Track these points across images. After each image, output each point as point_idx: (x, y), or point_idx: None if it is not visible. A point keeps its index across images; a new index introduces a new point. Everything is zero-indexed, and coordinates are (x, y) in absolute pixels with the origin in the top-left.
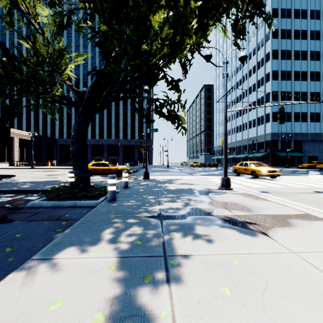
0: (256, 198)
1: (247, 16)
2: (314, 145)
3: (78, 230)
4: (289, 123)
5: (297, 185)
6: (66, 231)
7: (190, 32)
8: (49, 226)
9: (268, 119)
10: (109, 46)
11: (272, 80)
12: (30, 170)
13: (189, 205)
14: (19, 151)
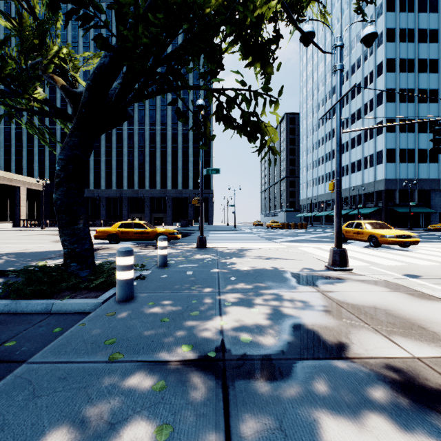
0: (417, 294)
1: None
2: None
3: None
4: (411, 165)
5: None
6: None
7: None
8: None
9: (380, 159)
10: None
11: (387, 102)
12: (36, 233)
13: (285, 315)
14: (27, 206)
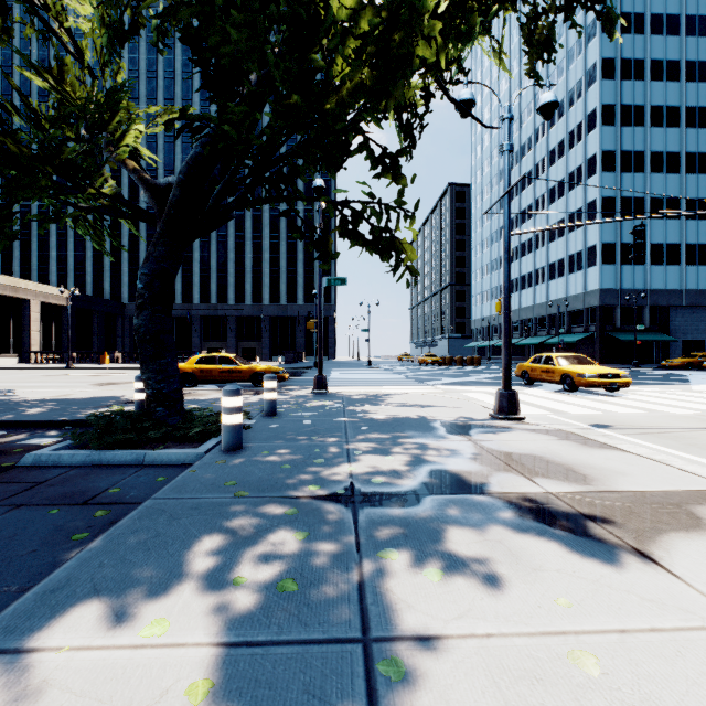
0: (589, 442)
1: (559, 8)
2: (695, 316)
3: (128, 540)
4: (640, 268)
5: (672, 409)
6: (94, 544)
7: (427, 24)
8: (59, 524)
9: (593, 259)
10: (217, 48)
11: (602, 172)
12: (61, 373)
13: (423, 462)
14: (41, 331)
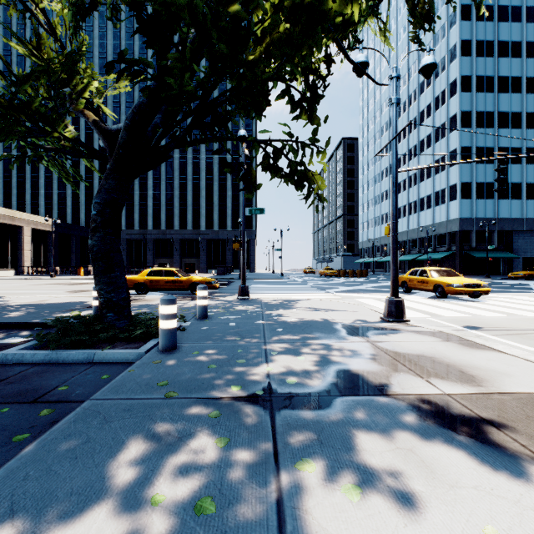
0: (468, 343)
1: None
2: (533, 238)
3: (58, 447)
4: (490, 201)
5: (527, 312)
6: (25, 451)
7: None
8: (5, 424)
9: (454, 194)
10: None
11: (461, 128)
12: (45, 283)
13: (331, 362)
14: (32, 250)
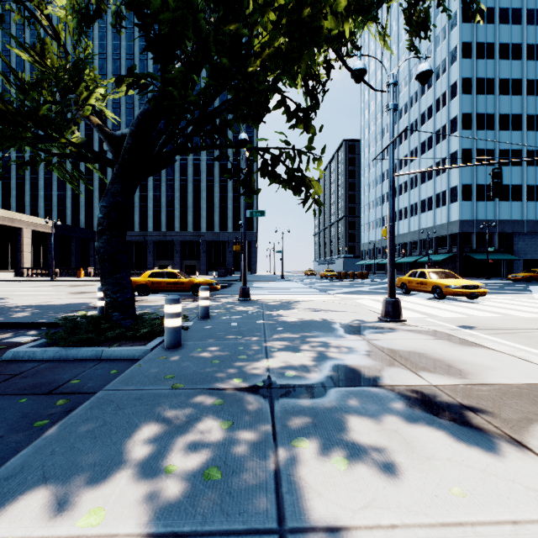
0: (460, 341)
1: None
2: (533, 240)
3: (78, 429)
4: (491, 203)
5: (522, 313)
6: (49, 432)
7: (330, 0)
8: (25, 412)
9: (455, 196)
10: (157, 15)
11: (462, 130)
12: (46, 284)
13: (327, 358)
14: (32, 252)
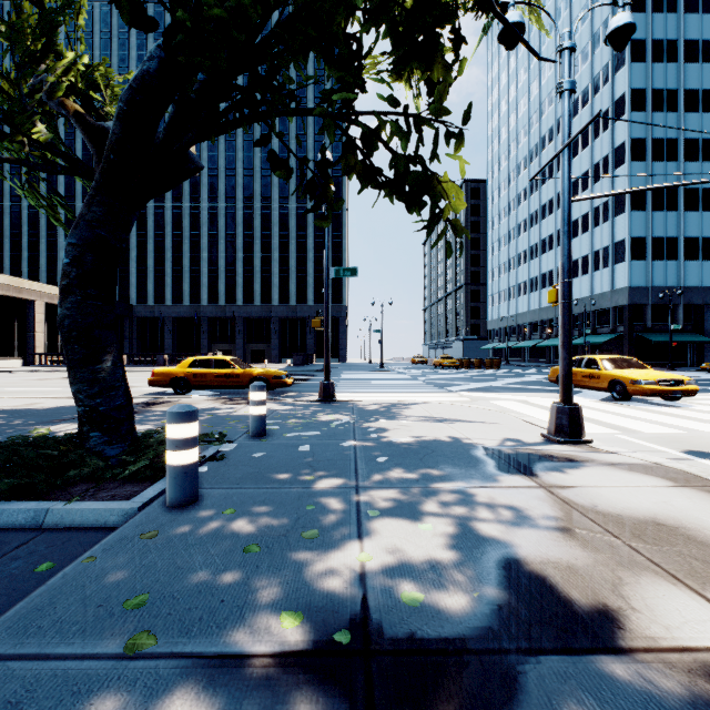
0: None
1: None
2: None
3: None
4: (672, 263)
5: None
6: None
7: None
8: None
9: (621, 254)
10: None
11: (632, 161)
12: (57, 376)
13: (485, 539)
14: (46, 332)
